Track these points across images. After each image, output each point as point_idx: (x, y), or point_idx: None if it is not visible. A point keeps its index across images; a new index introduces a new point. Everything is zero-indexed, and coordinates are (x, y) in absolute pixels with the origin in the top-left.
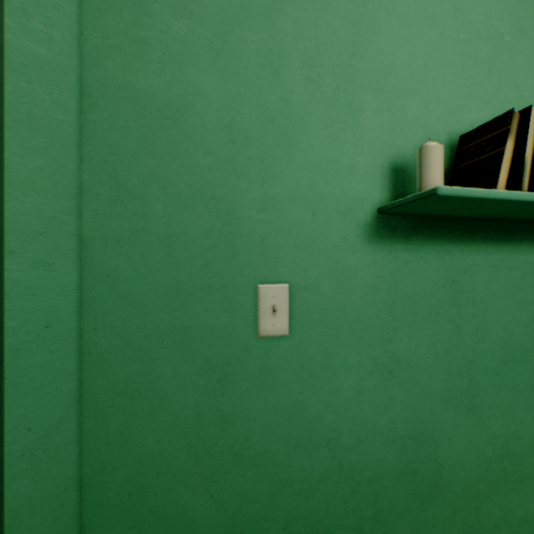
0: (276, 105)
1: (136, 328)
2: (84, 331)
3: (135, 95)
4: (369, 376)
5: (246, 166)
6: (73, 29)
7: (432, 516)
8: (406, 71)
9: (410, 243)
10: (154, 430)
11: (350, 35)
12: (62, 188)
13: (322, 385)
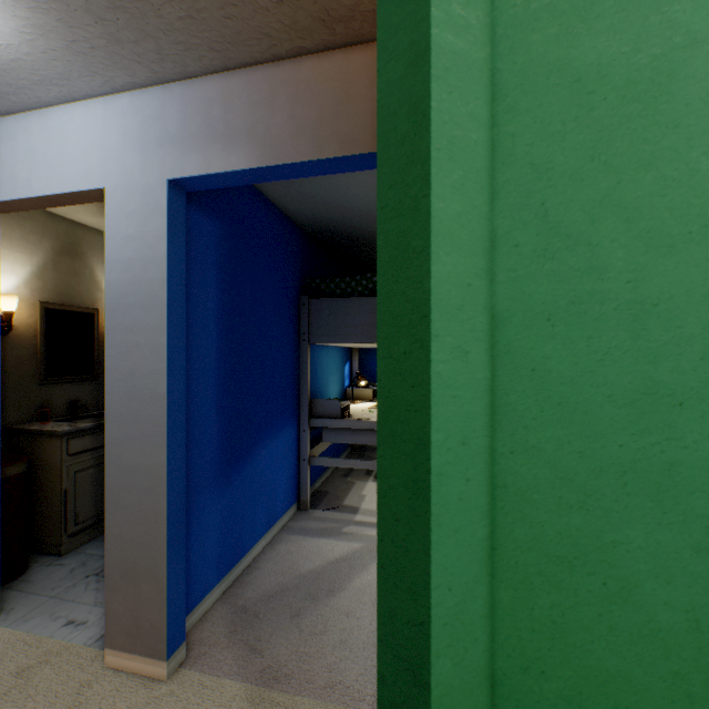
0: None
1: (576, 456)
2: (496, 453)
3: (575, 77)
4: None
5: None
6: (483, 5)
7: None
8: None
9: None
10: (608, 630)
11: None
12: (475, 240)
13: None
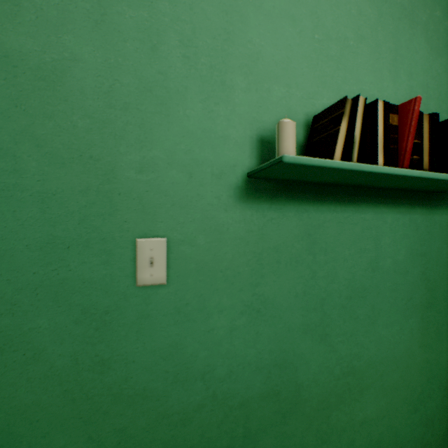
0: (155, 77)
1: (7, 282)
2: None
3: (6, 54)
4: (240, 316)
5: (125, 130)
6: None
7: (293, 428)
8: (272, 59)
9: (275, 203)
10: (28, 380)
11: (223, 23)
12: None
13: (198, 326)
